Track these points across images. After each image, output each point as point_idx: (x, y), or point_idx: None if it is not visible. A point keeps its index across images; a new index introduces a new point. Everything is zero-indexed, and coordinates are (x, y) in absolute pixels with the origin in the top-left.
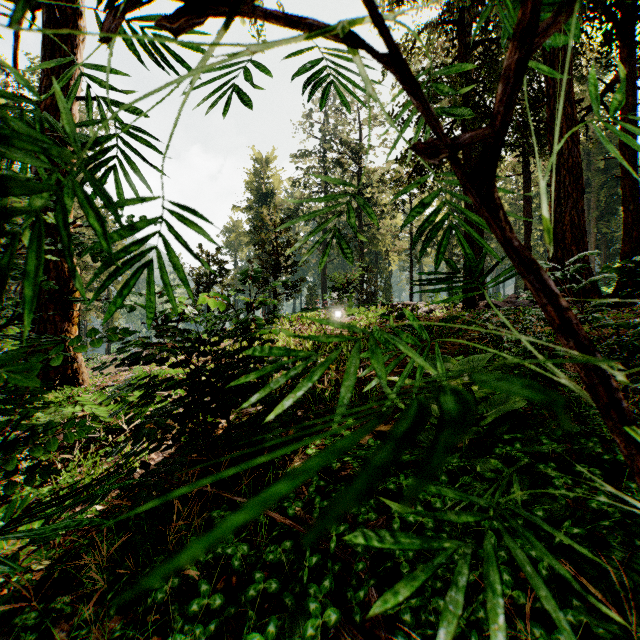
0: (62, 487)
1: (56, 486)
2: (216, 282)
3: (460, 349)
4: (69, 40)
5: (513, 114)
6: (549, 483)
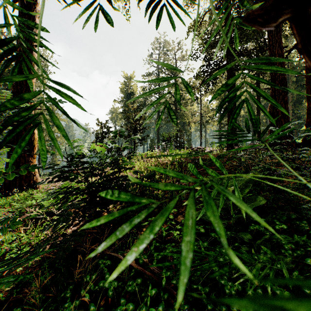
0: (23, 243)
1: (20, 243)
2: (105, 137)
3: (227, 171)
4: (32, 17)
5: (251, 54)
6: (280, 246)
